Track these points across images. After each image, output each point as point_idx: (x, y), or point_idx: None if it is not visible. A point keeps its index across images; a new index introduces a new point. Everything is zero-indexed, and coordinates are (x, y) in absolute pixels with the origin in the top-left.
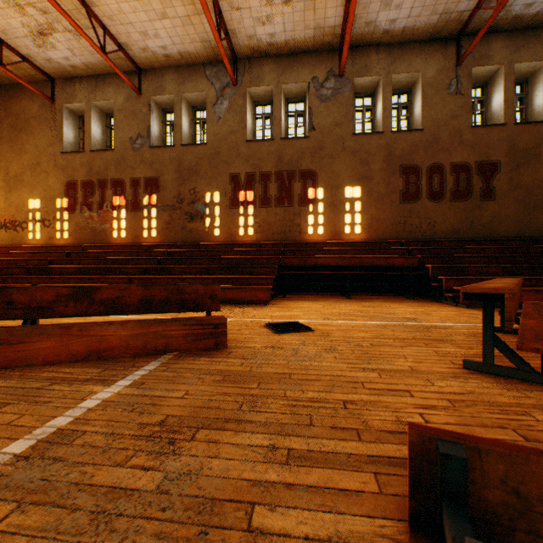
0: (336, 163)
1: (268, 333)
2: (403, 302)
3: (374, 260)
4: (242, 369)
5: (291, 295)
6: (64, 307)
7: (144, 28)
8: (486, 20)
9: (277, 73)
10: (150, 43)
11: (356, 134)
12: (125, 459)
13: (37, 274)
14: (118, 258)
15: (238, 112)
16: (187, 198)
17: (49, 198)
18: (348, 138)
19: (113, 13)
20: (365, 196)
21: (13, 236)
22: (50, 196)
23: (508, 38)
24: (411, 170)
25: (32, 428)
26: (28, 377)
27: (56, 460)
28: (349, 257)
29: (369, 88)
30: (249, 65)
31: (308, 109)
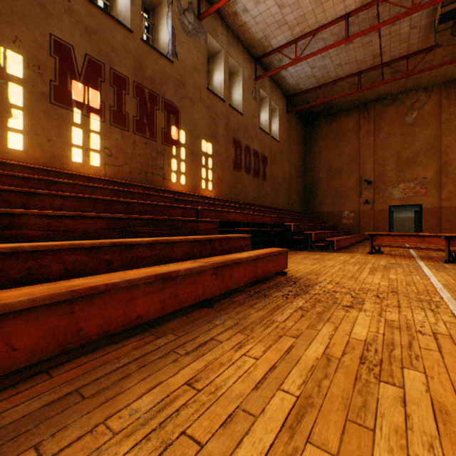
0: (195, 110)
1: None
2: (295, 253)
3: (259, 218)
4: None
5: None
6: None
7: None
8: (271, 62)
9: None
10: None
11: (210, 90)
12: None
13: None
14: None
15: None
16: None
17: None
18: (204, 90)
19: None
20: (215, 155)
21: None
22: None
23: (270, 81)
24: (238, 144)
25: None
26: None
27: None
28: (247, 213)
29: (208, 52)
30: None
31: (172, 28)
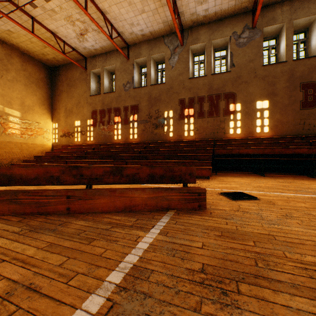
0: (250, 86)
1: (226, 199)
2: (310, 180)
3: (283, 150)
4: (229, 227)
5: (220, 173)
6: (107, 178)
7: (132, 21)
8: None
9: (209, 33)
10: (134, 29)
11: (265, 65)
12: (197, 304)
13: (80, 159)
14: (118, 150)
15: (184, 61)
16: (154, 115)
17: (84, 119)
18: (258, 69)
19: (116, 16)
20: (271, 106)
21: (68, 140)
22: (84, 119)
23: None
24: (309, 85)
25: (116, 262)
26: (97, 221)
27: (145, 295)
28: (262, 148)
29: (274, 33)
30: (191, 32)
31: (229, 53)
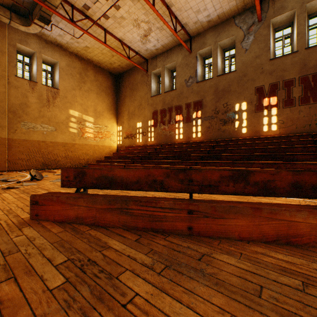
0: None
1: None
2: None
3: None
4: None
5: None
6: (224, 186)
7: (198, 7)
8: None
9: None
10: (200, 17)
11: None
12: None
13: (144, 159)
14: (182, 150)
15: (262, 40)
16: (221, 109)
17: (145, 121)
18: None
19: (181, 6)
20: None
21: (131, 141)
22: (145, 120)
23: None
24: None
25: None
26: (253, 260)
27: None
28: None
29: None
30: (272, 1)
31: None
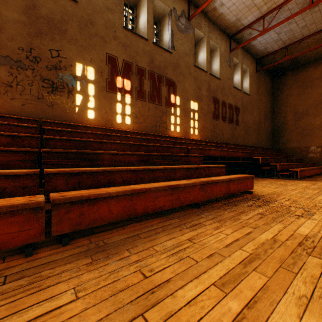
0: (186, 81)
1: None
2: (262, 179)
3: (232, 153)
4: None
5: None
6: None
7: None
8: (242, 36)
9: None
10: None
11: (196, 66)
12: None
13: None
14: None
15: None
16: (46, 58)
17: None
18: (192, 67)
19: None
20: (199, 110)
21: None
22: None
23: (241, 51)
24: (216, 100)
25: None
26: None
27: None
28: (223, 150)
29: (195, 40)
30: None
31: (171, 31)
